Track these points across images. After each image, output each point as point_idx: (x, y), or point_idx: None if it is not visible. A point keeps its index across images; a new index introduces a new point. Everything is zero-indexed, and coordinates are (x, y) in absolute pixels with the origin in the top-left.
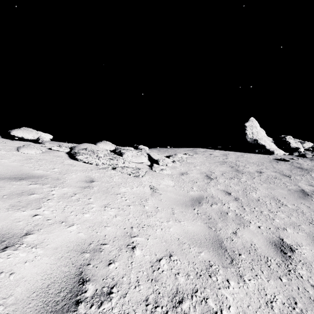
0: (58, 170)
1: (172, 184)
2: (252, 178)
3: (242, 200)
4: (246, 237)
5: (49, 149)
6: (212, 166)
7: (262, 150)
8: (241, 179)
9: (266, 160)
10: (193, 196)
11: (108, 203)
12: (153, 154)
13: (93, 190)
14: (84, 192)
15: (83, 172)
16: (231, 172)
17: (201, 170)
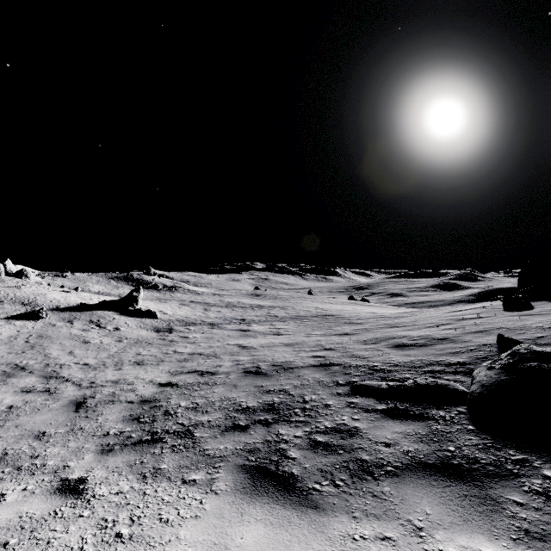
0: None
1: None
2: None
3: None
4: None
5: None
6: None
7: None
8: None
9: None
10: None
11: None
12: None
13: None
14: None
15: None
16: None
17: None
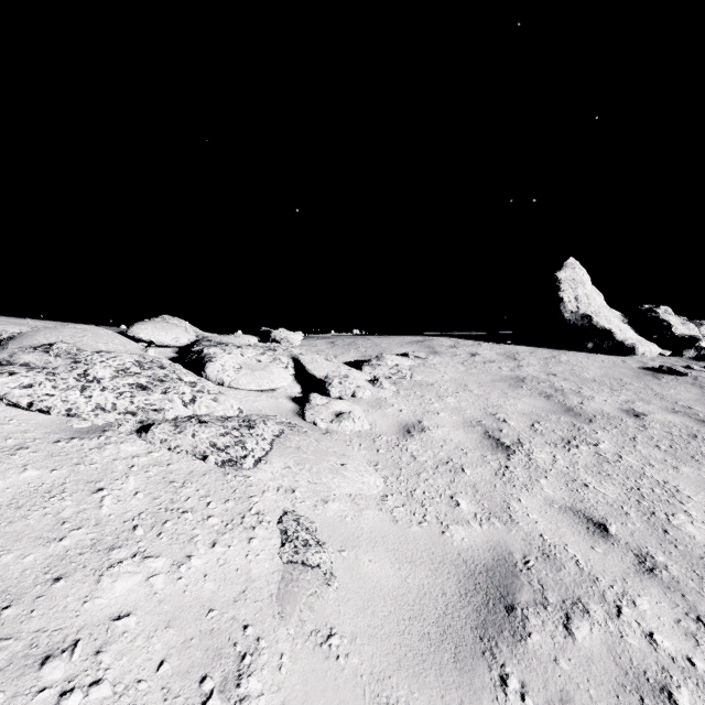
0: None
1: (377, 487)
2: (630, 439)
3: (670, 569)
4: None
5: None
6: (491, 393)
7: (605, 344)
8: (600, 448)
9: (625, 371)
10: (471, 558)
11: None
12: (311, 360)
13: None
14: None
15: None
16: (555, 419)
17: (464, 409)
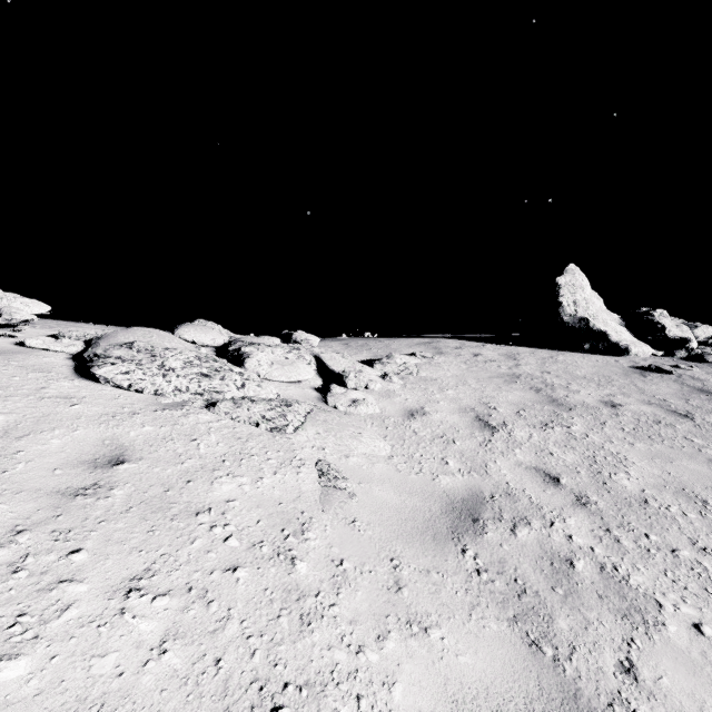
0: (4, 419)
1: (385, 450)
2: (600, 423)
3: (598, 504)
4: (678, 693)
5: (17, 346)
6: (487, 387)
7: (601, 345)
8: (571, 429)
9: (615, 369)
10: (452, 494)
11: (148, 566)
12: (330, 358)
13: (109, 501)
14: (65, 515)
15: (98, 424)
16: (539, 407)
17: (461, 399)
